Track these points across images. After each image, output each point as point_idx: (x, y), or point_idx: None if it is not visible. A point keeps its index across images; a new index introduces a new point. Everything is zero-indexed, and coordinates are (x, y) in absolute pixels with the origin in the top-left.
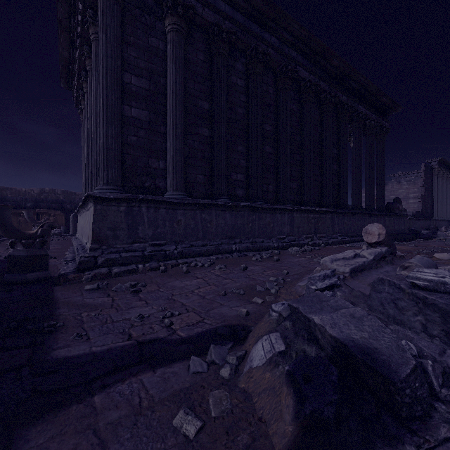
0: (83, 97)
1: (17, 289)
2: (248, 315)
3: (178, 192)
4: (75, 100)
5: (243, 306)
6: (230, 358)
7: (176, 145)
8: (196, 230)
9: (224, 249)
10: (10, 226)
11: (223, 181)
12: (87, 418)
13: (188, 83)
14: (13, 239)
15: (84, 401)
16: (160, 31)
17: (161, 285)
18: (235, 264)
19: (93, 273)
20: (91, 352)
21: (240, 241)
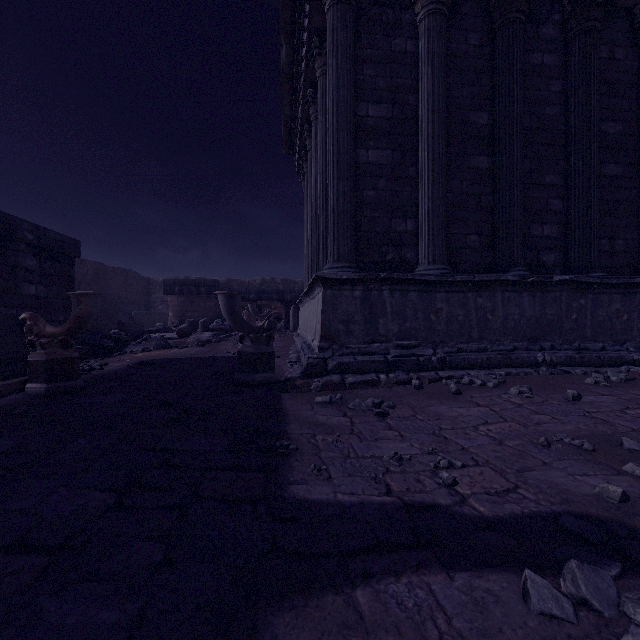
0: (305, 158)
1: (246, 391)
2: (626, 501)
3: (436, 265)
4: (297, 166)
5: (603, 478)
6: (635, 610)
7: (432, 192)
8: (467, 326)
9: (520, 360)
10: (240, 318)
11: (517, 241)
12: (353, 633)
13: (451, 90)
14: (242, 333)
15: (341, 593)
16: (408, 24)
17: (417, 410)
18: (548, 388)
19: (323, 380)
20: (336, 501)
21: (551, 346)
